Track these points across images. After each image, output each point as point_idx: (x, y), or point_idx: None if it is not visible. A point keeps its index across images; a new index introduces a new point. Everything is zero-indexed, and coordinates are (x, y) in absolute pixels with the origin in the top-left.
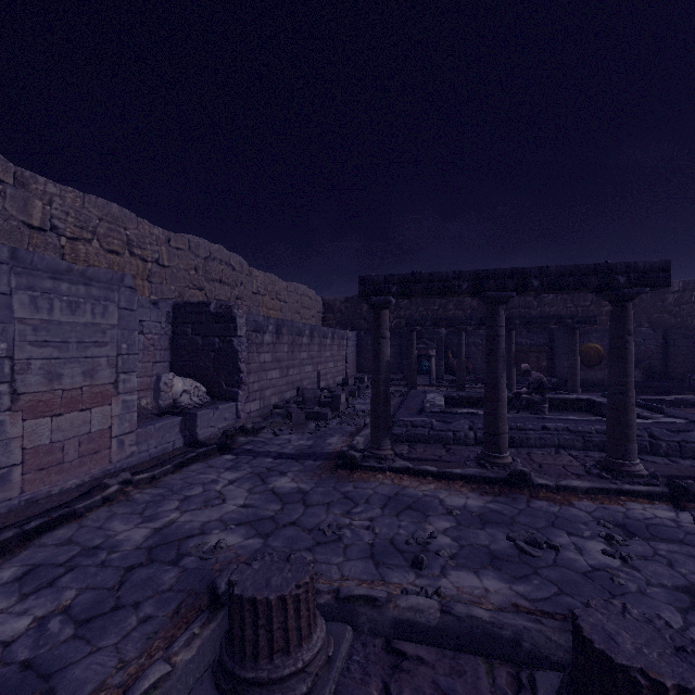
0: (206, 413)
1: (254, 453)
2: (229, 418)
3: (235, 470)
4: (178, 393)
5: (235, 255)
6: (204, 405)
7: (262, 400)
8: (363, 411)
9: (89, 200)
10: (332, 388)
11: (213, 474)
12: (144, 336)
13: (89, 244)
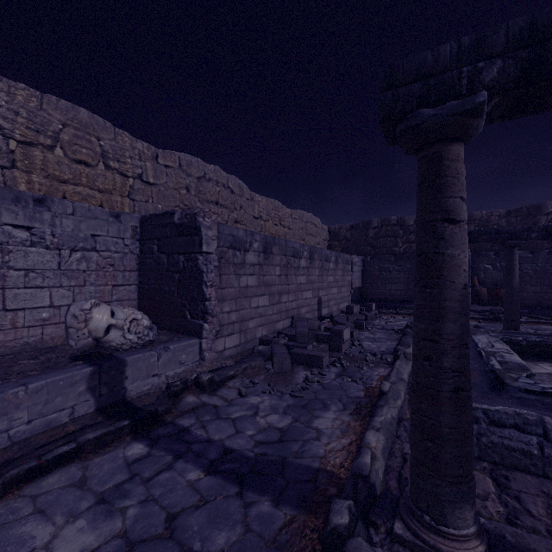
0: (145, 357)
1: (183, 443)
2: (188, 360)
3: (103, 512)
4: (100, 329)
5: (233, 178)
6: (159, 341)
7: (243, 333)
8: (373, 353)
9: (48, 101)
10: (335, 316)
11: (57, 518)
12: (99, 253)
13: (50, 152)
